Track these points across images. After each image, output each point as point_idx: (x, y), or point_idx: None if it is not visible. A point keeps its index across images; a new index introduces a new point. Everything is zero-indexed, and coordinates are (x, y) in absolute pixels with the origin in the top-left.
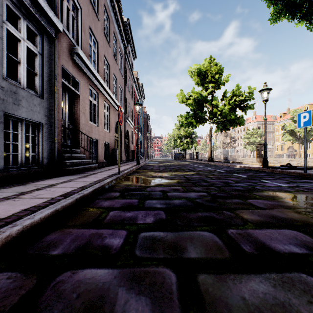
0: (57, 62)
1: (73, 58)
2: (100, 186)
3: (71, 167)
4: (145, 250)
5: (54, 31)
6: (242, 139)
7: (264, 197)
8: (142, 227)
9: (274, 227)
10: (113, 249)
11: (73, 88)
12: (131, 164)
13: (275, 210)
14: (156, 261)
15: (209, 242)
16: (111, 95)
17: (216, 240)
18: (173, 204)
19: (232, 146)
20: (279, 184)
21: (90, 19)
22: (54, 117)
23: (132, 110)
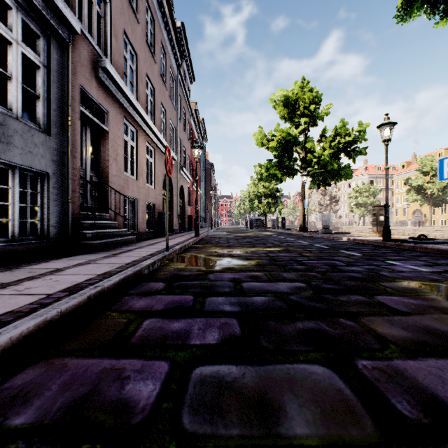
0: (72, 81)
1: (98, 76)
2: (133, 272)
3: (93, 241)
4: (203, 414)
5: (66, 31)
6: (348, 199)
7: (401, 291)
8: (197, 354)
9: (439, 354)
10: (137, 411)
11: (98, 121)
12: (186, 235)
13: (427, 317)
14: (223, 445)
15: (326, 391)
16: (157, 133)
17: (340, 387)
18: (253, 305)
19: (333, 209)
20: (417, 268)
21: (125, 19)
22: (67, 163)
23: (188, 157)
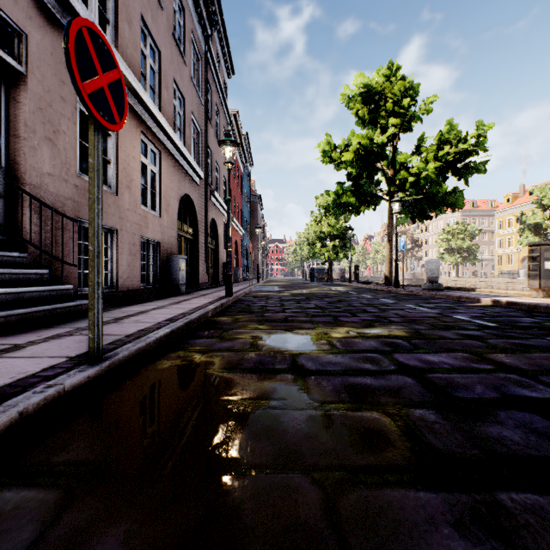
0: None
1: None
2: None
3: None
4: None
5: None
6: (436, 242)
7: None
8: None
9: None
10: None
11: None
12: (213, 294)
13: None
14: None
15: None
16: (161, 121)
17: None
18: None
19: (415, 256)
20: None
21: None
22: None
23: (225, 181)
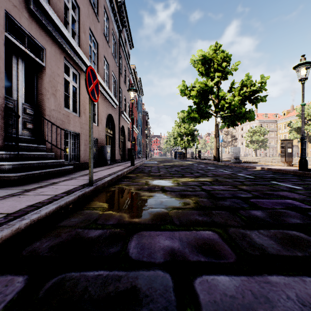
0: None
1: (30, 8)
2: None
3: (11, 174)
4: None
5: None
6: (245, 137)
7: None
8: None
9: None
10: None
11: (31, 54)
12: (124, 165)
13: None
14: None
15: None
16: (99, 79)
17: None
18: None
19: (233, 145)
20: None
21: None
22: None
23: (128, 105)
